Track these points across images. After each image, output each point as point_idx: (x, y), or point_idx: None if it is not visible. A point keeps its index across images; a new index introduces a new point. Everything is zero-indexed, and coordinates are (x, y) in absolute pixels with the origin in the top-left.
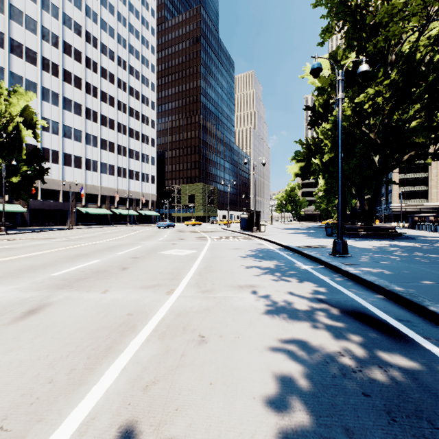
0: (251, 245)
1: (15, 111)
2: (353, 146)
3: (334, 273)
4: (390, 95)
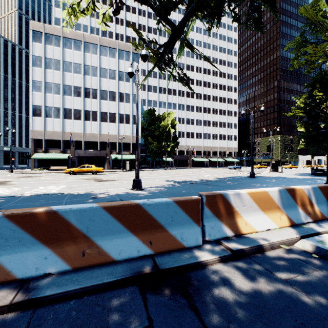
0: (242, 175)
1: (169, 123)
2: (315, 121)
3: None
4: (325, 93)
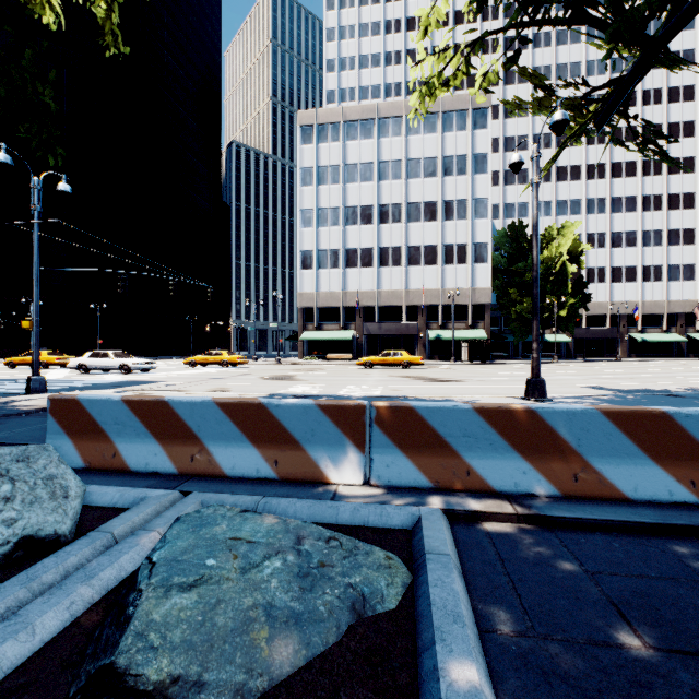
0: None
1: (562, 250)
2: None
3: None
4: None
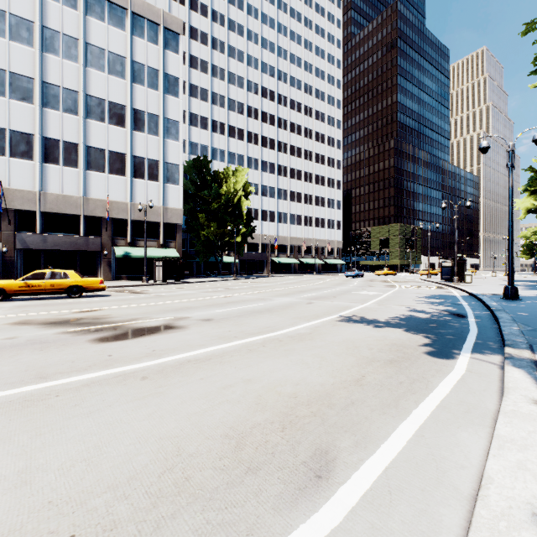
0: (437, 292)
1: (238, 187)
2: None
3: (481, 306)
4: None
